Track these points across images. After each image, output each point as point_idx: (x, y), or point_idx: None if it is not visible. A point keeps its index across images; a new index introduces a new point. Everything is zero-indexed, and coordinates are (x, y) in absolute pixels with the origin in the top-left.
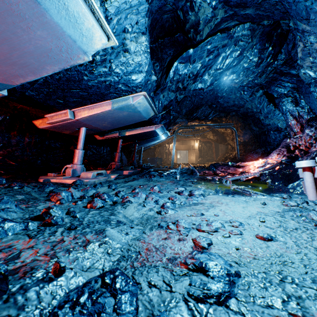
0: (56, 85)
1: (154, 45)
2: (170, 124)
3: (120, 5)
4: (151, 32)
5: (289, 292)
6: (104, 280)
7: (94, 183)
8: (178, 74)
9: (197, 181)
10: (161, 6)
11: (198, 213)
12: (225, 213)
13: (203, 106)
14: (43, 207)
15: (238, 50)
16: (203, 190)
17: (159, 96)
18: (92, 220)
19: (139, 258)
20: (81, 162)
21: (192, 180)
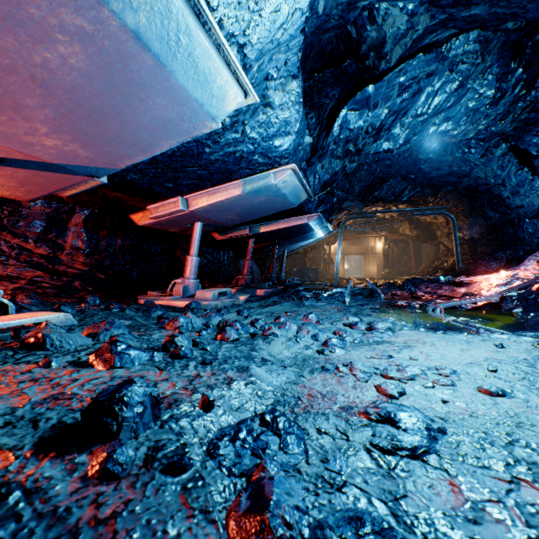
0: (167, 164)
1: (306, 85)
2: (333, 211)
3: (263, 47)
4: (303, 65)
5: (518, 456)
6: (264, 418)
7: (216, 307)
8: (347, 128)
9: (381, 307)
10: (320, 24)
11: (383, 355)
12: (429, 356)
13: (392, 178)
14: (159, 336)
15: (456, 79)
16: (391, 323)
17: (315, 167)
18: (229, 355)
19: (301, 404)
20: (195, 275)
21: (372, 306)
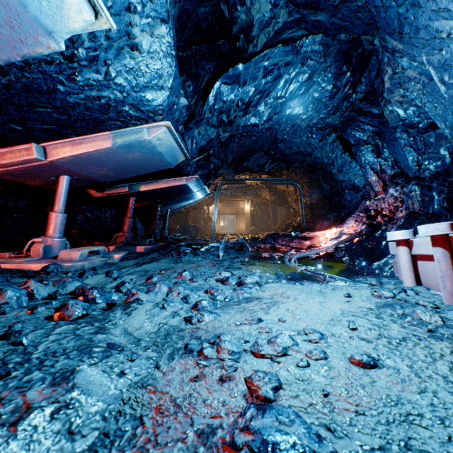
0: (4, 97)
1: (185, 54)
2: (210, 176)
3: None
4: (180, 31)
5: None
6: None
7: (83, 268)
8: (221, 100)
9: (250, 260)
10: None
11: (253, 319)
12: (295, 315)
13: (257, 153)
14: None
15: (306, 72)
16: (258, 276)
17: (193, 132)
18: (55, 348)
19: (139, 437)
20: (61, 234)
21: (242, 259)
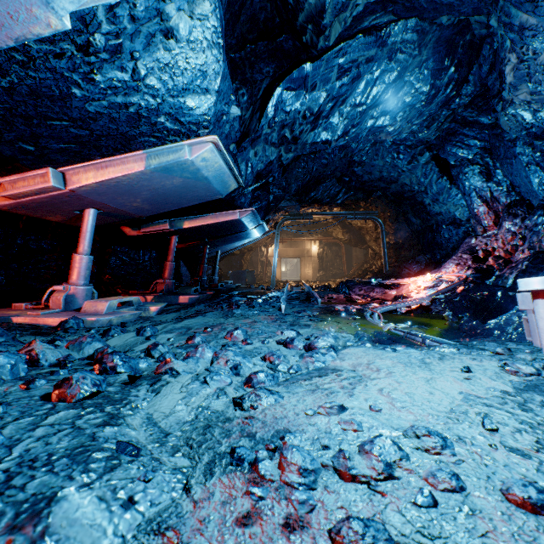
0: (8, 106)
1: (237, 55)
2: (269, 210)
3: None
4: (231, 25)
5: None
6: None
7: (110, 324)
8: (283, 110)
9: (320, 314)
10: None
11: (332, 406)
12: (394, 401)
13: (328, 180)
14: None
15: (395, 69)
16: (333, 337)
17: (248, 153)
18: (38, 451)
19: None
20: (86, 280)
21: (309, 313)
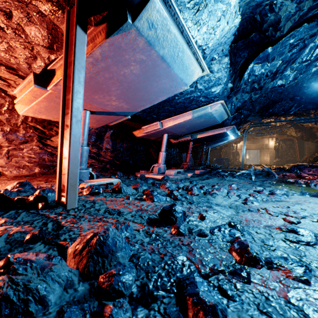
0: (155, 106)
1: None
2: (240, 123)
3: (214, 47)
4: None
5: None
6: (231, 224)
7: (177, 179)
8: (253, 75)
9: (276, 182)
10: None
11: (284, 206)
12: (313, 209)
13: (282, 100)
14: (160, 191)
15: None
16: (285, 191)
17: (232, 99)
18: (198, 201)
19: (243, 223)
20: (164, 162)
21: (270, 182)
